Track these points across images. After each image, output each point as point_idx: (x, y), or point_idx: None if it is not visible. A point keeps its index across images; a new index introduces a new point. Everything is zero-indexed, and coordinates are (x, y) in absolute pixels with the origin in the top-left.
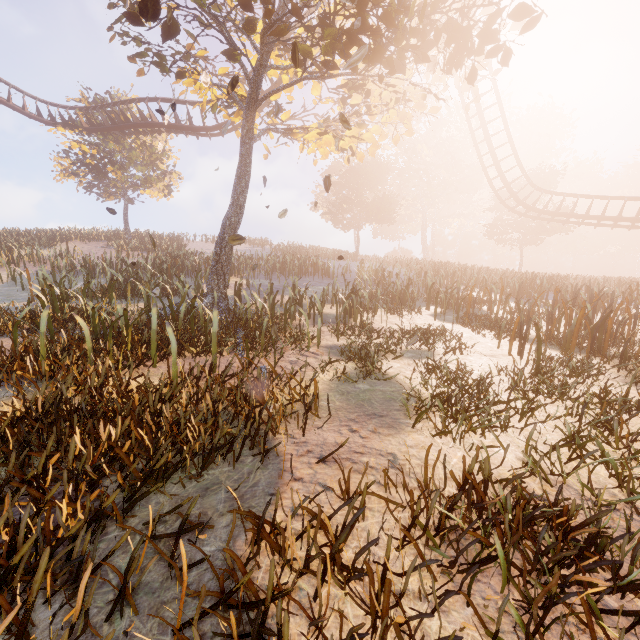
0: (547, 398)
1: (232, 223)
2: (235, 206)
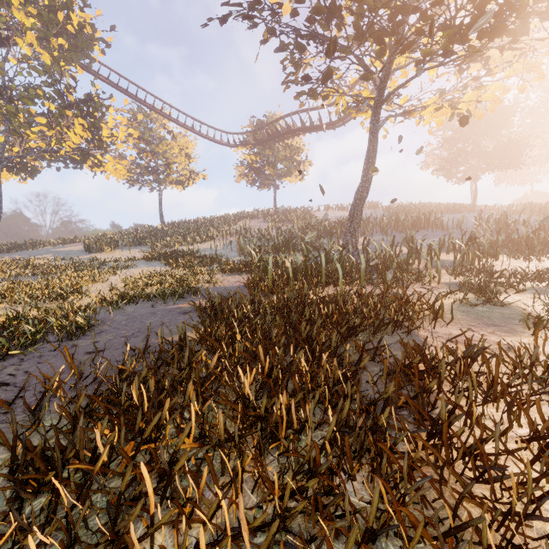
0: None
1: (362, 194)
2: (364, 181)
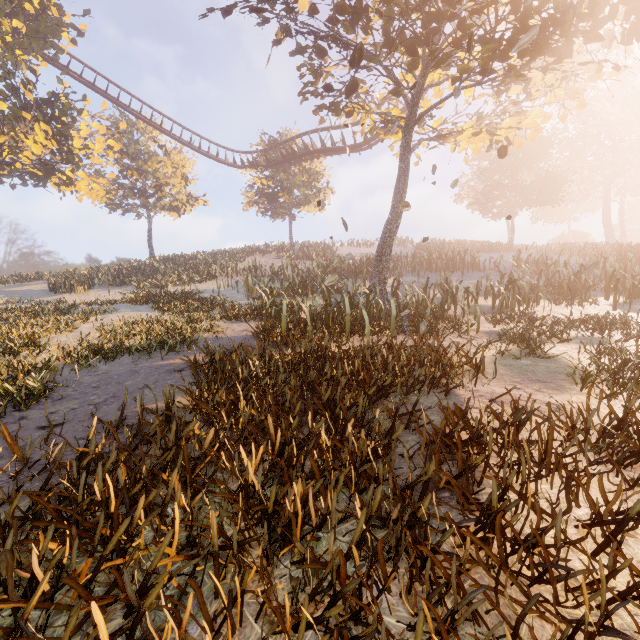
0: None
1: (392, 229)
2: (394, 214)
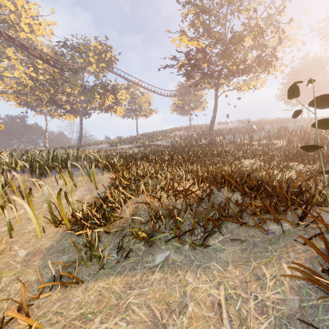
0: None
1: (212, 120)
2: (213, 116)
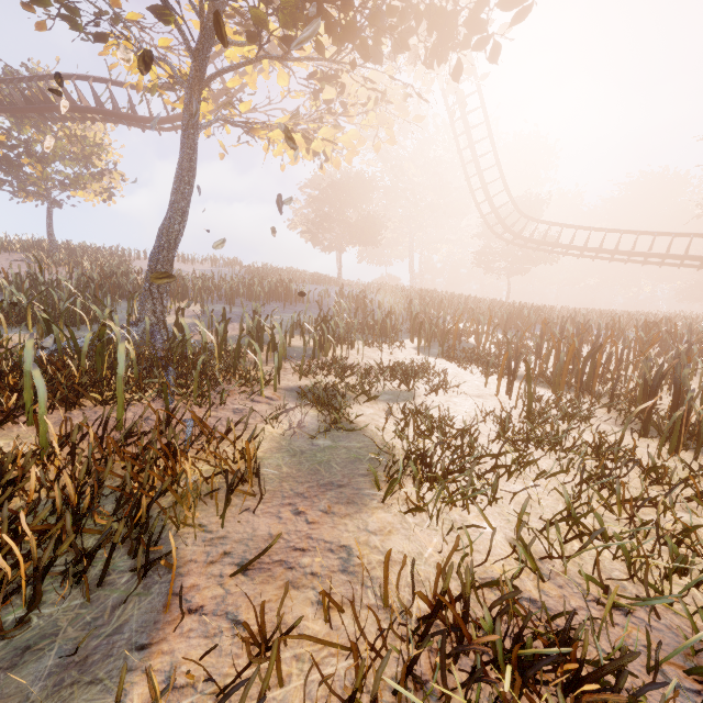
0: (539, 448)
1: (171, 232)
2: (175, 211)
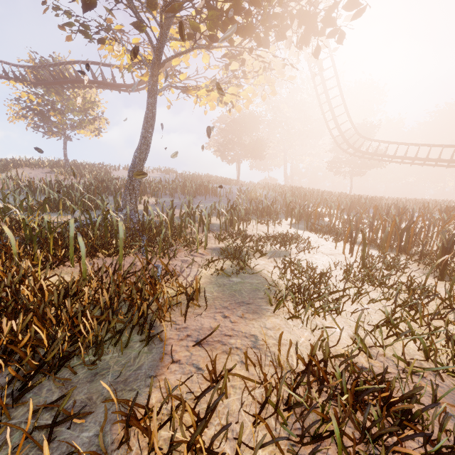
0: (370, 286)
1: (141, 155)
2: (143, 142)
